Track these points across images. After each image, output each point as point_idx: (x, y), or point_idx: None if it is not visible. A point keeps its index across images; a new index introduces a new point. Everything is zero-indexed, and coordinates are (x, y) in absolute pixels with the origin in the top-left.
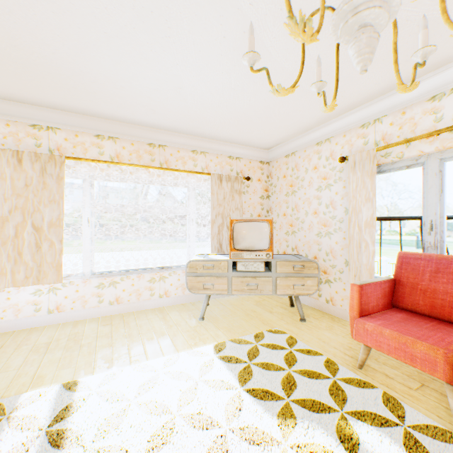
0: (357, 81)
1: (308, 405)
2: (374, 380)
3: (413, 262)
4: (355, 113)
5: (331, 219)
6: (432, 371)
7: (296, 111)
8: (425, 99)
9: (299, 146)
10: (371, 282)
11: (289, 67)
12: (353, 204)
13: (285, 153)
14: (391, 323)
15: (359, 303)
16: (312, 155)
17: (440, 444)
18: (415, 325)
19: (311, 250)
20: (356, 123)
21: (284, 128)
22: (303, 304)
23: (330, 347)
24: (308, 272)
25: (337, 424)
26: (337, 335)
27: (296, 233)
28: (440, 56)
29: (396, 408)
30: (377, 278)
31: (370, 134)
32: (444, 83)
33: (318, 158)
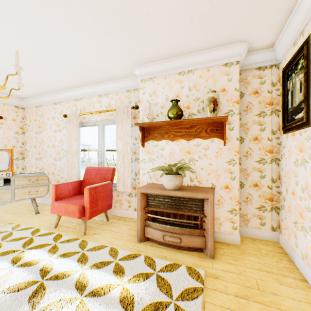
0: (62, 76)
1: (3, 254)
2: (59, 231)
3: (90, 171)
4: (71, 92)
5: (62, 150)
6: (75, 216)
7: (31, 80)
8: (98, 95)
9: (44, 102)
10: (65, 182)
11: (8, 54)
12: (70, 142)
13: (35, 105)
14: (69, 200)
15: (56, 194)
16: (52, 110)
17: (68, 244)
18: (80, 199)
19: (51, 169)
20: (72, 97)
21: (28, 88)
22: (46, 204)
23: (45, 223)
24: (42, 182)
25: (17, 255)
26: (56, 216)
27: (43, 158)
28: (97, 79)
29: (59, 238)
30: (72, 180)
31: (79, 105)
32: (102, 91)
33: (55, 113)
